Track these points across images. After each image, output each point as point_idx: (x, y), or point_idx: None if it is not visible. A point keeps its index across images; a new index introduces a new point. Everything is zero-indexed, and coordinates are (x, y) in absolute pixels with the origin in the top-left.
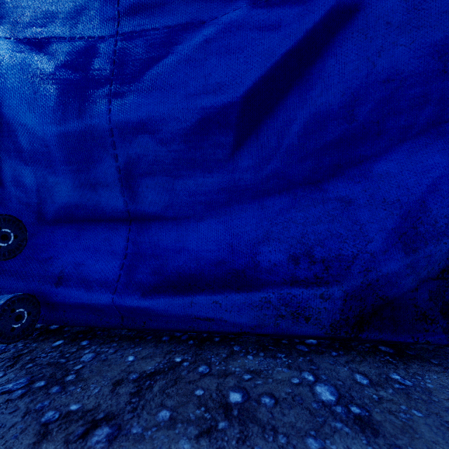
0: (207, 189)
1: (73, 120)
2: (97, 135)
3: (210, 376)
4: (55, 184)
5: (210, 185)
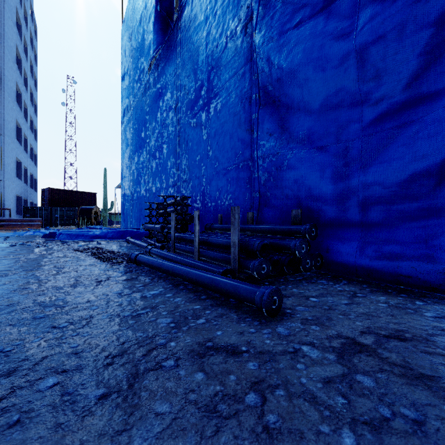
0: (409, 209)
1: (335, 183)
2: (346, 188)
3: (407, 297)
4: (325, 210)
5: (411, 207)
